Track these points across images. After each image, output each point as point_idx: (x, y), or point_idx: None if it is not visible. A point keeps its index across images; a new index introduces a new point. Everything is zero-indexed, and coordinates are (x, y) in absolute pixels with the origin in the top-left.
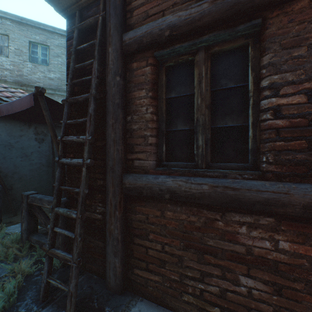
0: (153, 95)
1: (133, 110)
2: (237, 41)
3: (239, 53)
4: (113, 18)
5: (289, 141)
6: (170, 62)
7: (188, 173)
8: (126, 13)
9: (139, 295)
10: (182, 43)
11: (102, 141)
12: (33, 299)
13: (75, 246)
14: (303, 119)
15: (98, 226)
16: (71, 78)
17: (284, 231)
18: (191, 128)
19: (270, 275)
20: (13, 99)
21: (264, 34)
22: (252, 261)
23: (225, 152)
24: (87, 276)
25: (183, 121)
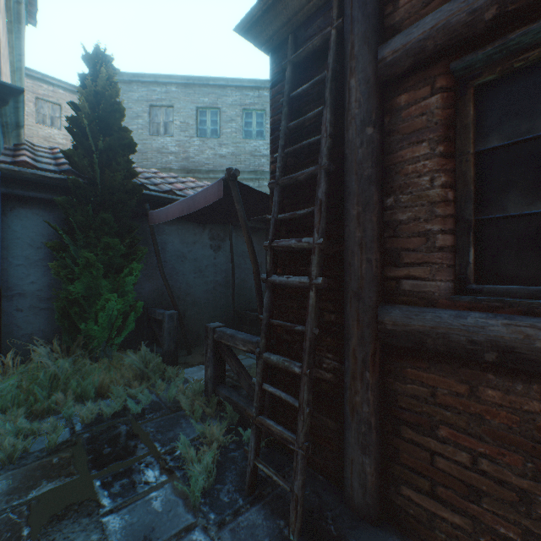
0: (447, 150)
1: (398, 186)
2: None
3: None
4: (358, 24)
5: None
6: (488, 75)
7: None
8: (384, 6)
9: (412, 539)
10: (527, 24)
11: (333, 245)
12: (235, 485)
13: (301, 421)
14: None
15: (326, 393)
16: (282, 145)
17: None
18: None
19: None
20: (186, 191)
21: None
22: None
23: None
24: (307, 472)
25: (522, 196)
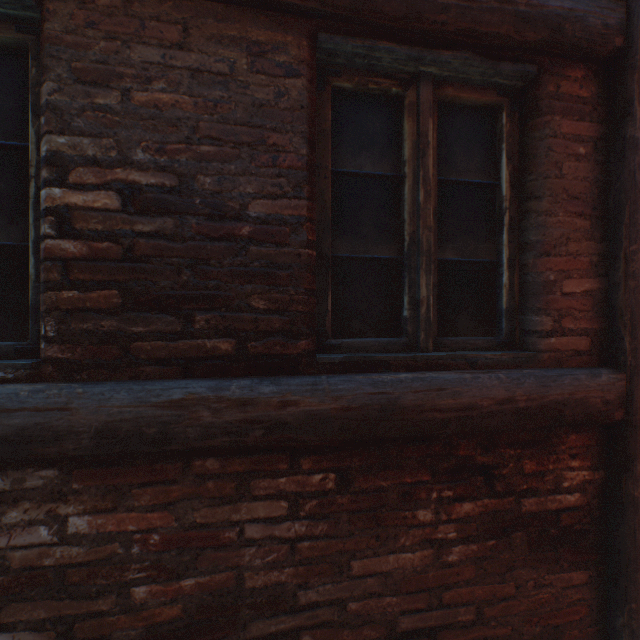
0: None
1: None
2: None
3: (15, 63)
4: None
5: (91, 289)
6: None
7: None
8: None
9: None
10: None
11: None
12: None
13: None
14: (116, 244)
15: None
16: None
17: (81, 493)
18: None
19: (50, 604)
20: None
21: (44, 33)
22: (10, 585)
23: None
24: None
25: None
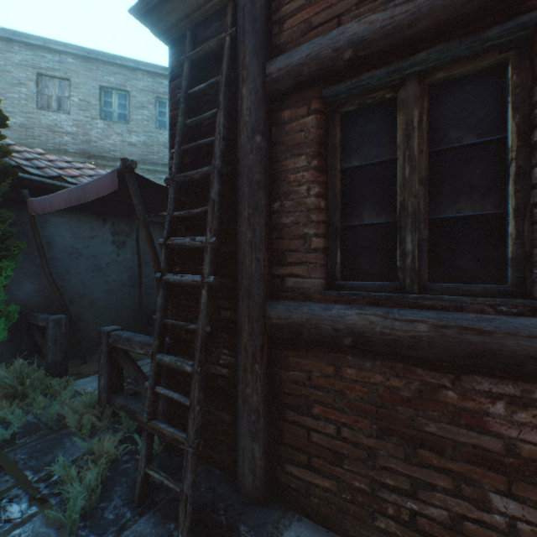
0: (320, 165)
1: (283, 192)
2: (483, 57)
3: (486, 80)
4: (249, 37)
5: None
6: (350, 105)
7: (386, 301)
8: (272, 26)
9: (294, 510)
10: (373, 69)
11: (229, 244)
12: (125, 499)
13: (191, 420)
14: None
15: (223, 388)
16: (179, 142)
17: None
18: (389, 220)
19: None
20: (81, 179)
21: None
22: (518, 467)
23: (458, 263)
24: (205, 469)
25: (373, 209)
